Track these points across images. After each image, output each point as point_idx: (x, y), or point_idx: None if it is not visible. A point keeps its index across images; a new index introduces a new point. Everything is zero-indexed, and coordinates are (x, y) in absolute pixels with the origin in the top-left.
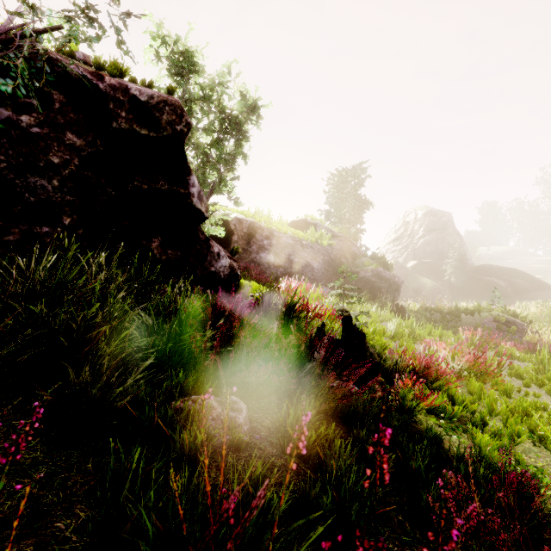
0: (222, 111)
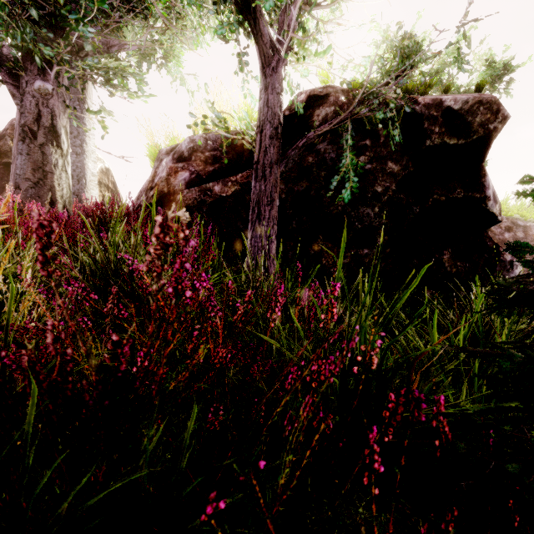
0: (456, 92)
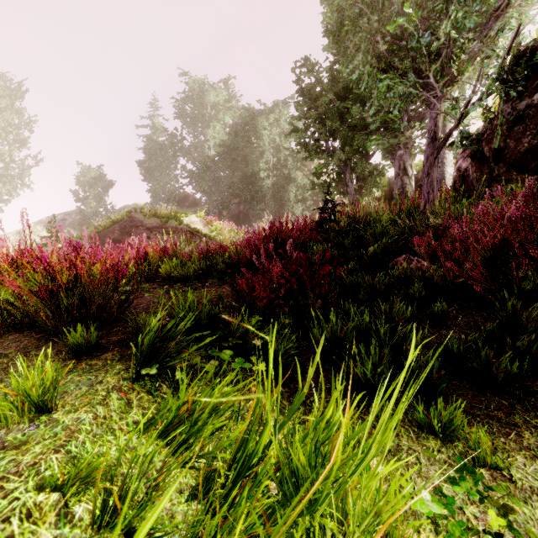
0: None
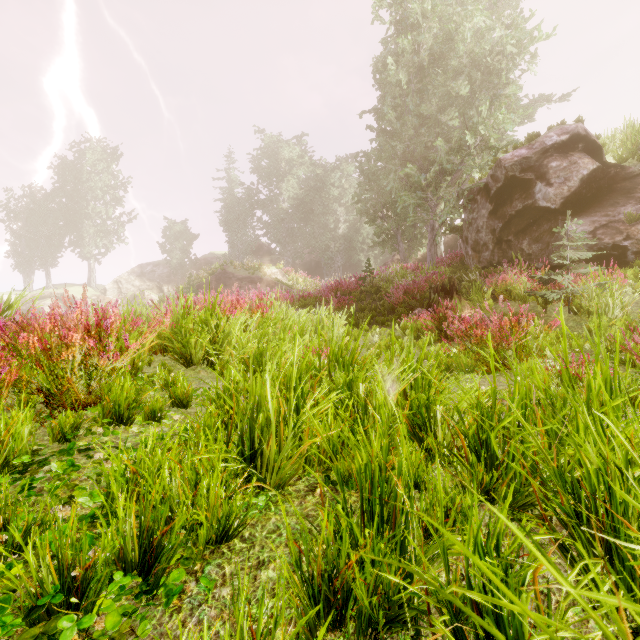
0: None
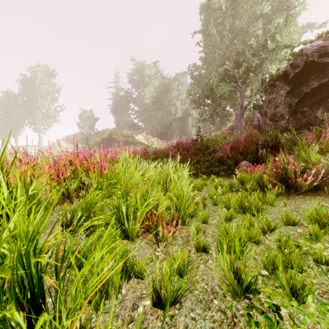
0: None
